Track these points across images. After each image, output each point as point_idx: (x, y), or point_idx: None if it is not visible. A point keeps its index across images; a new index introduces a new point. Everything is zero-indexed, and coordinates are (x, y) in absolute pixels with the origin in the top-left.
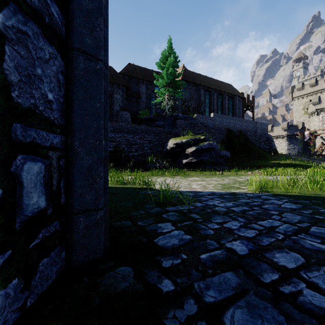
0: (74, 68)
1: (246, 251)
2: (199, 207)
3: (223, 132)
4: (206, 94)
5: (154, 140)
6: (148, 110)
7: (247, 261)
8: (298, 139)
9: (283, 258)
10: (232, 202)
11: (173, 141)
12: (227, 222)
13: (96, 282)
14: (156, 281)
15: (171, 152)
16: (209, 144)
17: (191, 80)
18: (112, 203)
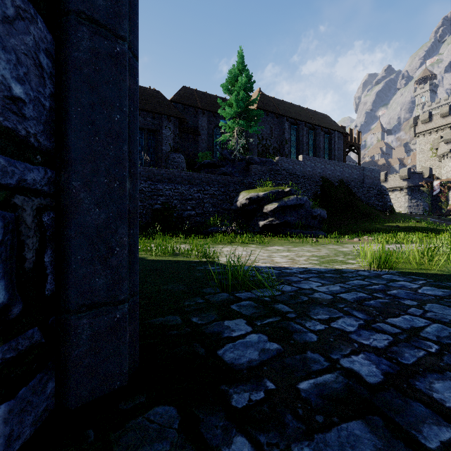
0: (71, 46)
1: (378, 375)
2: (288, 293)
3: (317, 182)
4: (292, 128)
5: (218, 193)
6: (210, 152)
7: (385, 397)
8: (424, 193)
9: (450, 393)
10: (339, 285)
11: (245, 195)
12: (337, 318)
13: (108, 441)
14: (220, 440)
15: (242, 210)
16: (298, 200)
17: (271, 110)
18: (155, 286)
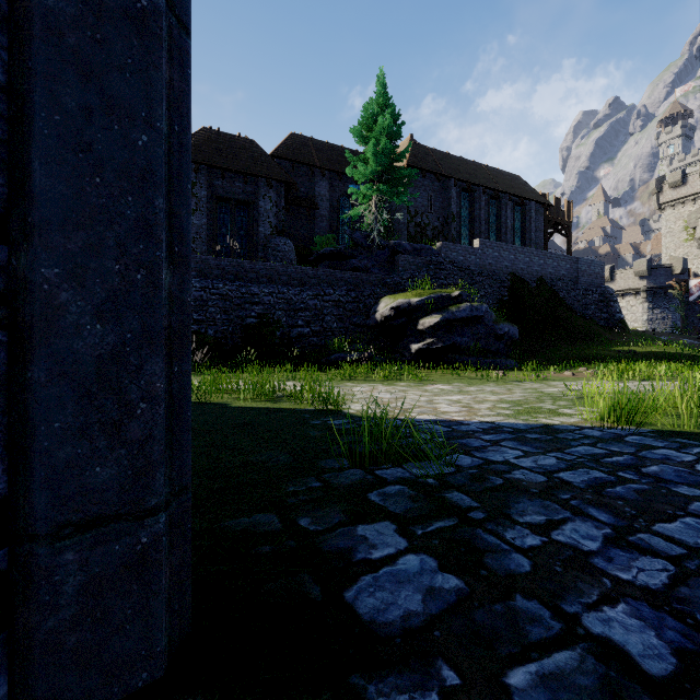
0: None
1: (665, 656)
2: (467, 471)
3: (502, 281)
4: (462, 197)
5: (346, 300)
6: (334, 236)
7: None
8: (674, 298)
9: None
10: (555, 456)
11: (389, 302)
12: (561, 523)
13: None
14: None
15: (385, 326)
16: (473, 309)
17: (429, 168)
18: (239, 455)
